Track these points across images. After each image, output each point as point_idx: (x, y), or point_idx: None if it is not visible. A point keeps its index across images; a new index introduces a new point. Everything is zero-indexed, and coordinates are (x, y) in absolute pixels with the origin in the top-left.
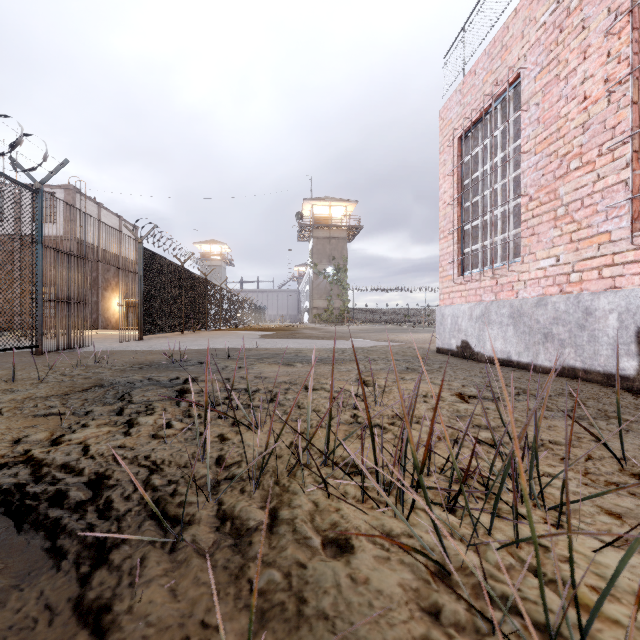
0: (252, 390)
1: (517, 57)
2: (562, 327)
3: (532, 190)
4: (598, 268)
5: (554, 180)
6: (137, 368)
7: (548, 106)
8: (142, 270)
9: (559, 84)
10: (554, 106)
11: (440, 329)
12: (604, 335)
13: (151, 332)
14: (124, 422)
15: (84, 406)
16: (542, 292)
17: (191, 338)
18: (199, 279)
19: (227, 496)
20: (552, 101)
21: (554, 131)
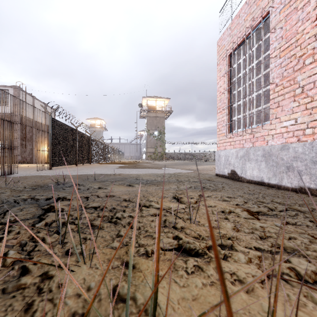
0: (100, 208)
1: (267, 2)
2: (300, 162)
3: (277, 80)
4: None
5: (293, 72)
6: (31, 189)
7: (289, 27)
8: (51, 130)
9: (297, 13)
10: (293, 27)
11: (218, 163)
12: None
13: (57, 165)
14: None
15: None
16: (285, 141)
17: (80, 168)
18: (86, 136)
19: None
20: (292, 24)
21: (293, 42)
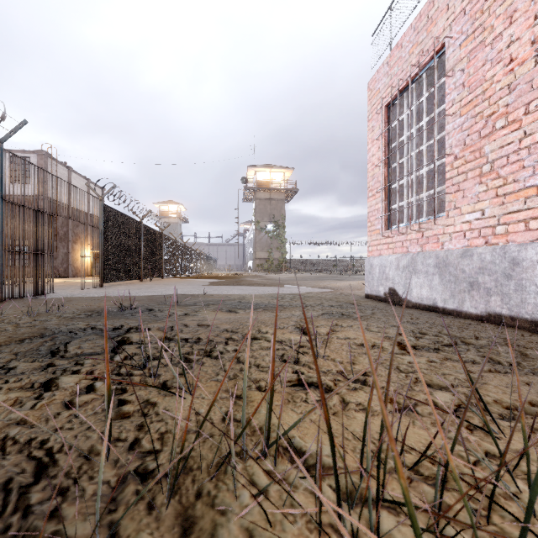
0: (192, 340)
1: (442, 28)
2: (488, 276)
3: (457, 149)
4: (525, 221)
5: (479, 139)
6: (86, 316)
7: (473, 71)
8: (102, 224)
9: (484, 49)
10: (479, 70)
11: (369, 277)
12: (532, 284)
13: (111, 280)
14: (43, 384)
15: (10, 362)
16: (467, 244)
17: (147, 285)
18: (156, 233)
19: (127, 519)
20: (477, 66)
21: (479, 93)
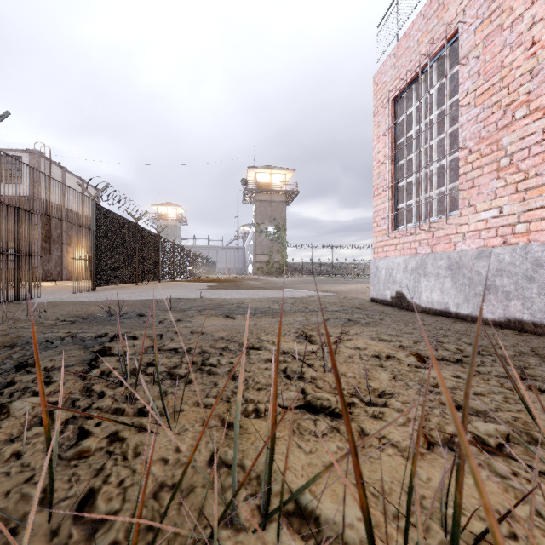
0: (183, 351)
1: (455, 13)
2: (507, 279)
3: (472, 143)
4: None
5: (497, 131)
6: (69, 322)
7: (490, 57)
8: (95, 225)
9: (502, 33)
10: (497, 56)
11: (374, 281)
12: None
13: (104, 283)
14: None
15: None
16: (483, 244)
17: (142, 289)
18: (153, 235)
19: None
20: (494, 51)
21: (497, 81)
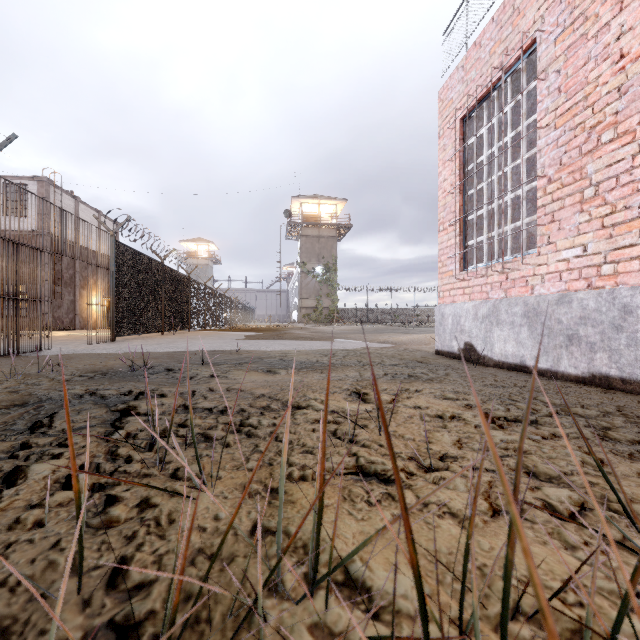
0: (218, 410)
1: (532, 20)
2: (592, 328)
3: (551, 170)
4: (639, 257)
5: (580, 157)
6: (86, 378)
7: (572, 71)
8: (114, 265)
9: (587, 44)
10: (580, 70)
11: (439, 330)
12: None
13: (125, 333)
14: (8, 474)
15: None
16: (564, 287)
17: (169, 339)
18: (181, 277)
19: None
20: (577, 65)
21: (580, 100)
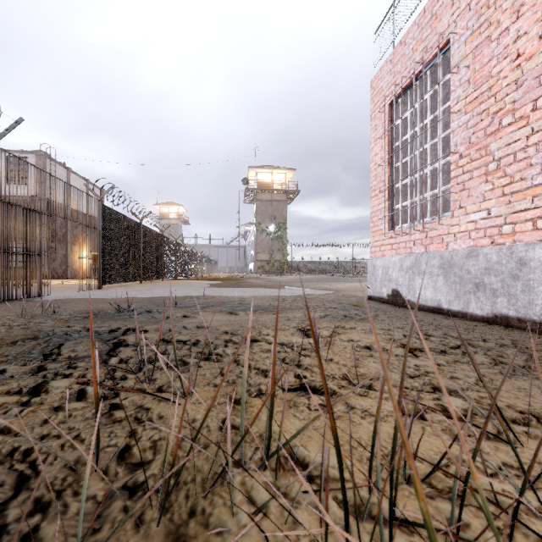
0: (191, 343)
1: (447, 24)
2: (494, 277)
3: (462, 148)
4: (532, 220)
5: (485, 137)
6: (82, 317)
7: (479, 67)
8: (101, 225)
9: (490, 45)
10: (485, 66)
11: (371, 279)
12: (540, 285)
13: (110, 282)
14: (32, 388)
15: None
16: (473, 244)
17: (147, 287)
18: (156, 235)
19: (112, 540)
20: (483, 62)
21: (485, 90)
